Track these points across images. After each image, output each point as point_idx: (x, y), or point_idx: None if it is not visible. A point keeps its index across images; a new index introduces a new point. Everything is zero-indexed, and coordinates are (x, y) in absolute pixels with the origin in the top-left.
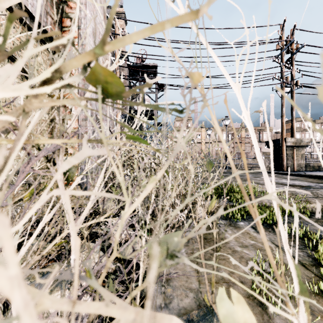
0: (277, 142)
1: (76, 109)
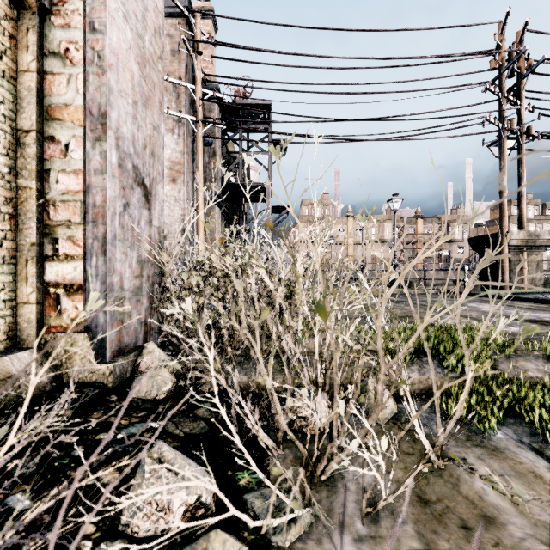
0: (492, 240)
1: (80, 145)
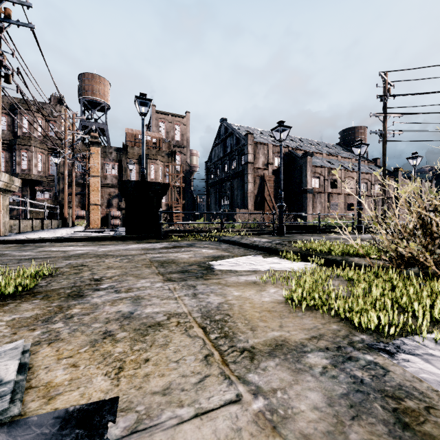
0: None
1: None
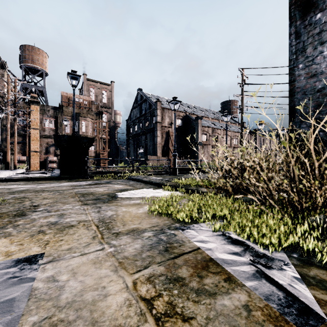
0: None
1: None
